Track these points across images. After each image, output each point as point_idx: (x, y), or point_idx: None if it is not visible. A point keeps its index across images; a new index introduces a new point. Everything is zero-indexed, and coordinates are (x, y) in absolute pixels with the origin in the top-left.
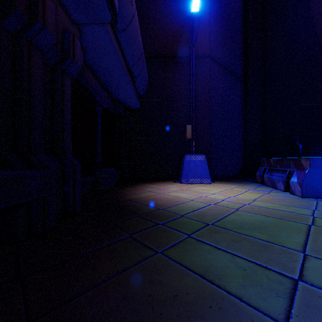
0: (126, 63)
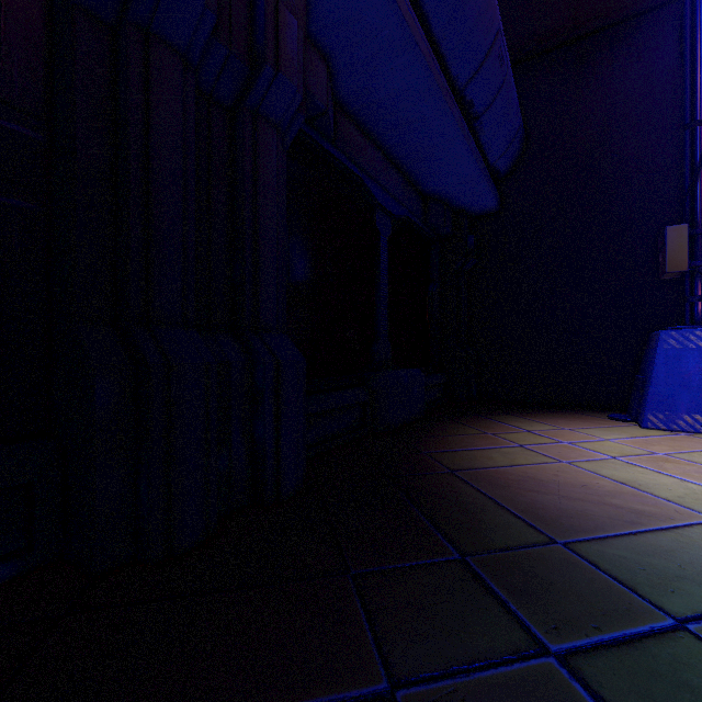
0: (448, 79)
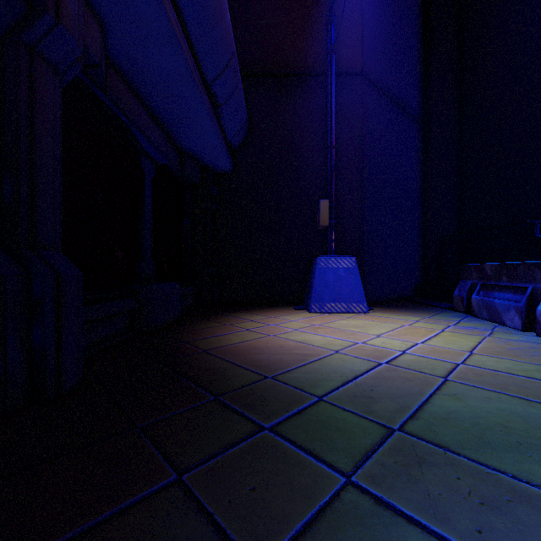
0: (200, 73)
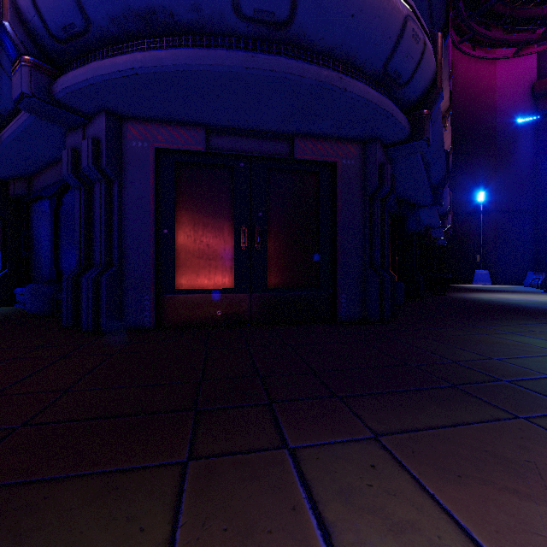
0: None
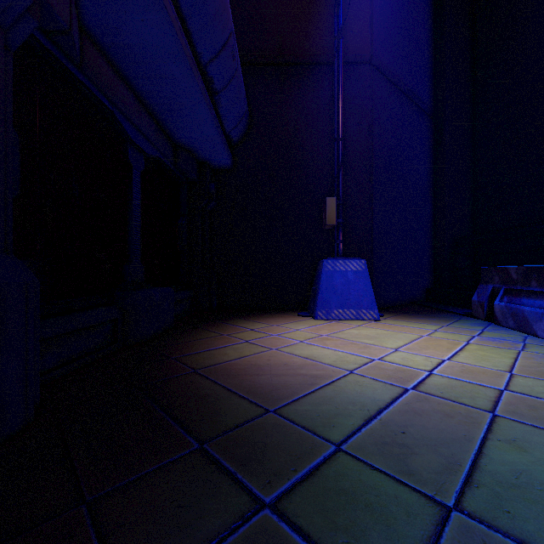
0: (193, 53)
